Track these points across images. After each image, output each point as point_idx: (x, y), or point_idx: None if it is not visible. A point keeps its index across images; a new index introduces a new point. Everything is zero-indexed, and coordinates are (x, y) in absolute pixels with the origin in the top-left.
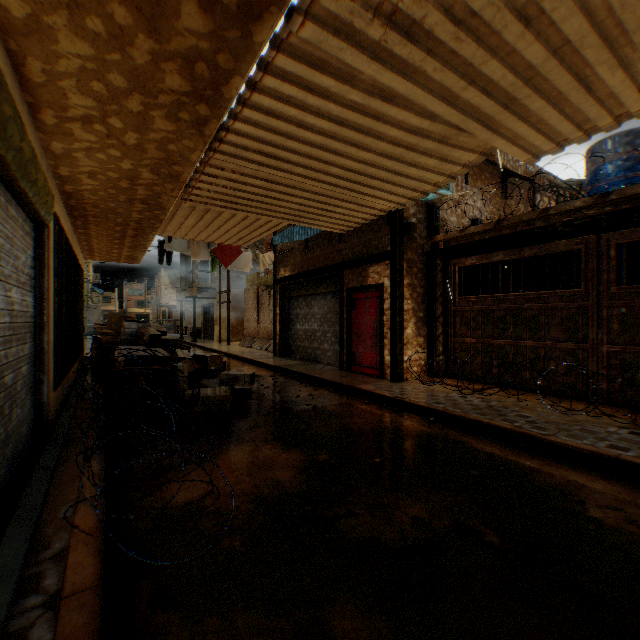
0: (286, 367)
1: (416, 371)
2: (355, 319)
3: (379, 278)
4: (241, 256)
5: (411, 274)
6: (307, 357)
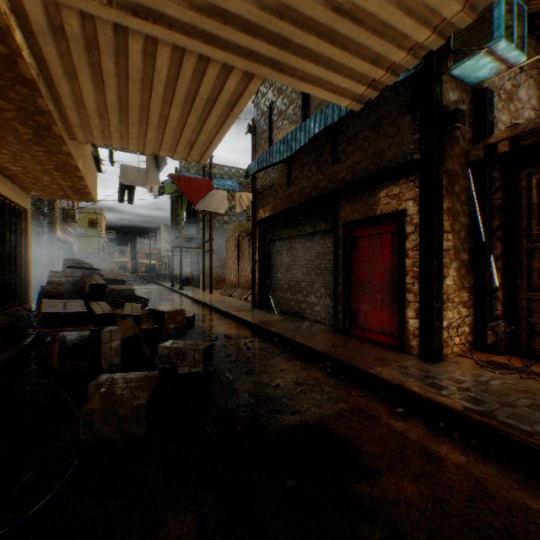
0: (264, 325)
1: (458, 343)
2: (356, 264)
3: (397, 203)
4: (214, 194)
5: (451, 194)
6: (289, 311)
